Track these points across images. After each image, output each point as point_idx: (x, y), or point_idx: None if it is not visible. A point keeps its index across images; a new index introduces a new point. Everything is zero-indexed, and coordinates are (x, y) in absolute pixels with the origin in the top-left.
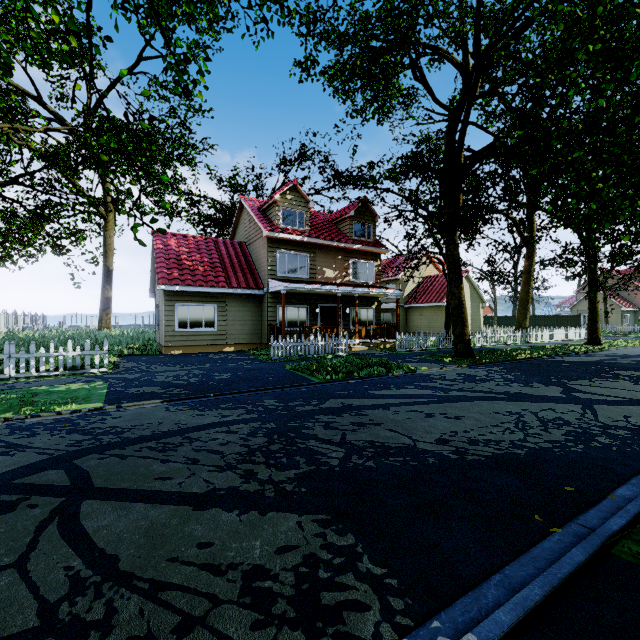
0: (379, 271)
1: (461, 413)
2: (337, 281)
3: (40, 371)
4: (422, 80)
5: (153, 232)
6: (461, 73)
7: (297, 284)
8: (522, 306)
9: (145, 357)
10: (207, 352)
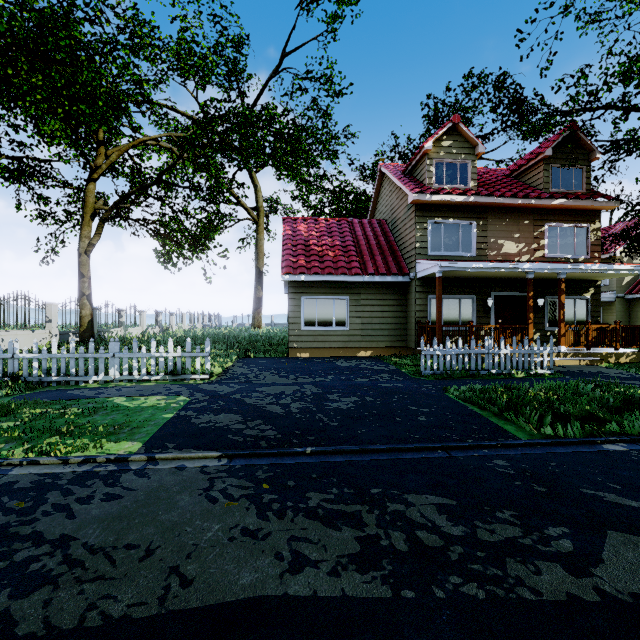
0: (597, 238)
1: None
2: (522, 258)
3: (142, 374)
4: None
5: (283, 219)
6: None
7: (460, 262)
8: None
9: (265, 360)
10: (336, 357)
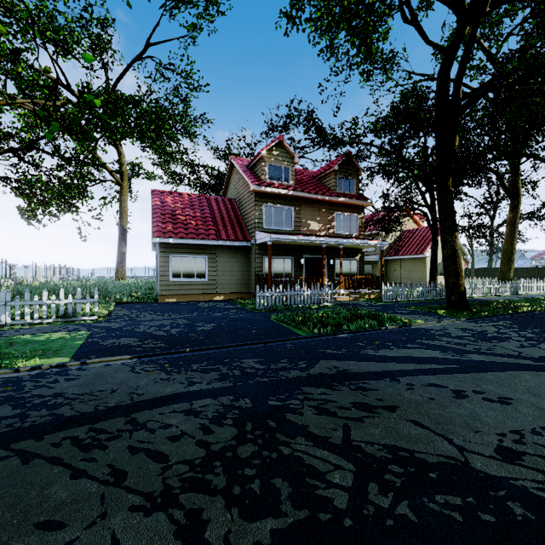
0: (362, 223)
1: (504, 392)
2: (321, 233)
3: (34, 318)
4: (412, 20)
5: (152, 191)
6: (455, 10)
7: (283, 235)
8: (506, 257)
9: (140, 305)
10: (198, 300)
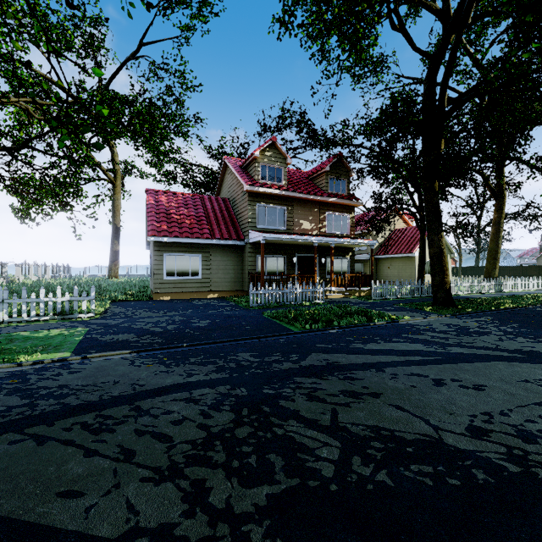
0: (353, 223)
1: (479, 380)
2: (313, 232)
3: (31, 316)
4: (400, 28)
5: (146, 190)
6: (441, 18)
7: (275, 234)
8: (491, 256)
9: (135, 303)
10: (192, 298)
